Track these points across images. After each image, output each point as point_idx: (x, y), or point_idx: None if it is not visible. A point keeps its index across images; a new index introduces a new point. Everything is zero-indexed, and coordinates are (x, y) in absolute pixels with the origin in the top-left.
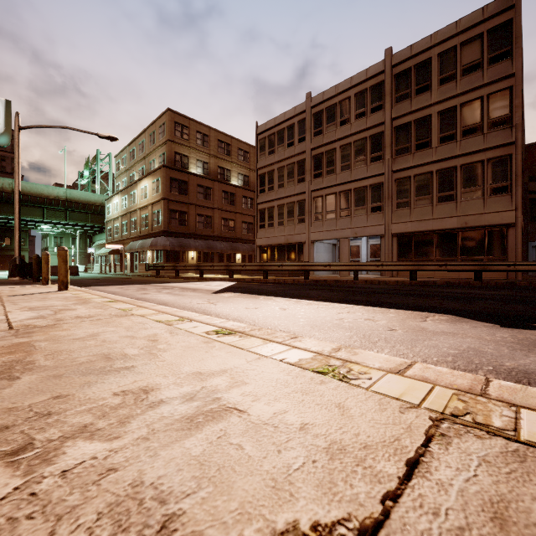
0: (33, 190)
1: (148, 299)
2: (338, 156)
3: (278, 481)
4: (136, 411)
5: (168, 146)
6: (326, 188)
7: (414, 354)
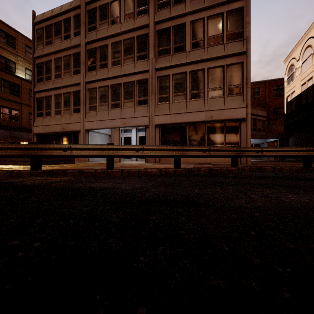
0: None
1: None
2: (110, 52)
3: None
4: None
5: None
6: (99, 80)
7: None
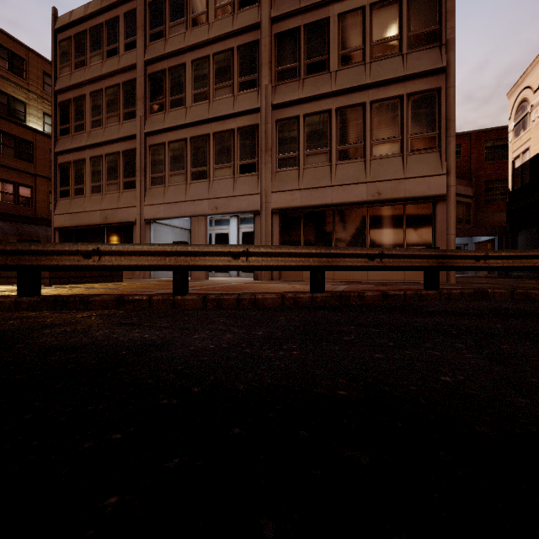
0: None
1: None
2: (189, 76)
3: None
4: None
5: None
6: (170, 129)
7: None
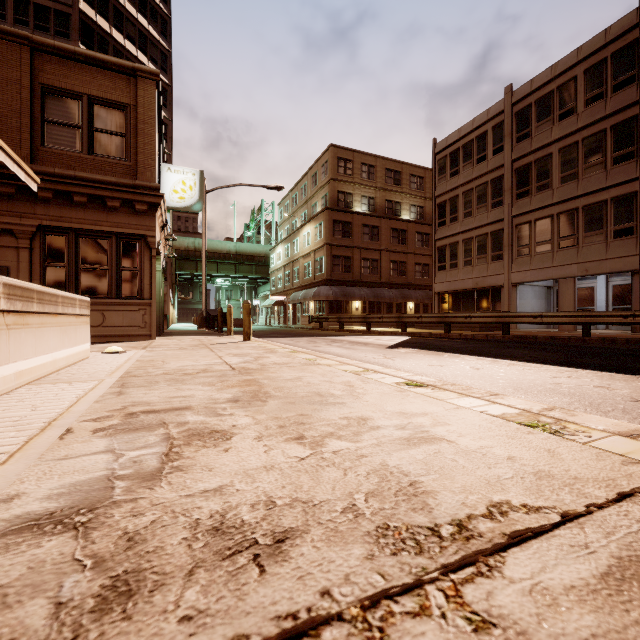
0: (210, 246)
1: (322, 351)
2: (556, 163)
3: (491, 481)
4: (363, 430)
5: (331, 185)
6: (535, 210)
7: None
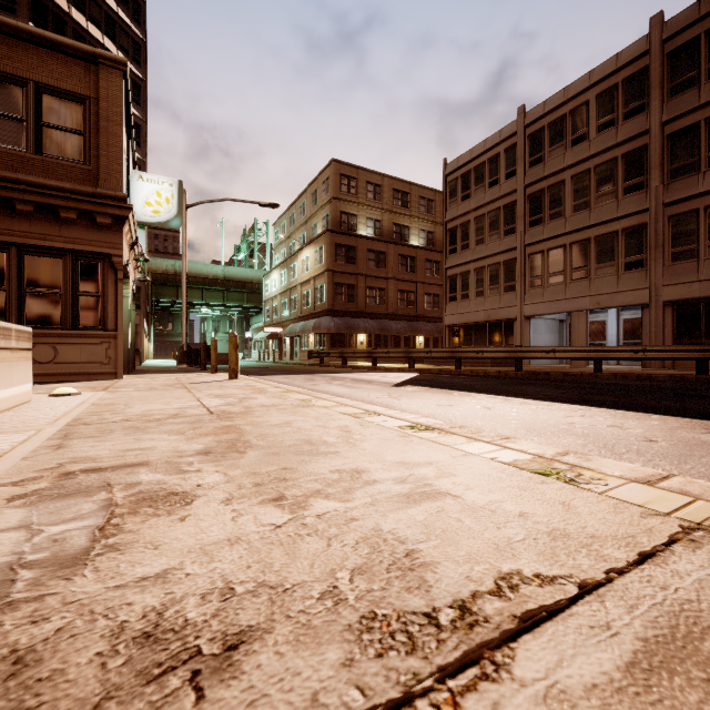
0: (194, 270)
1: (320, 391)
2: (569, 191)
3: (500, 546)
4: (356, 485)
5: (333, 205)
6: (548, 239)
7: (681, 472)
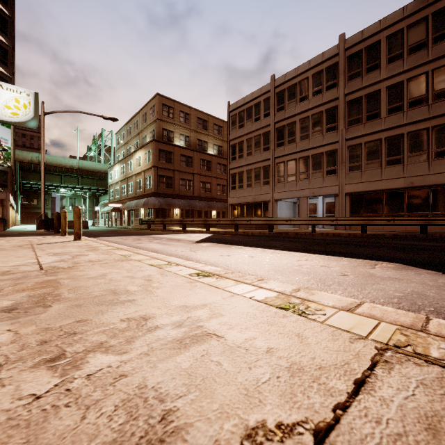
0: (54, 161)
1: (142, 247)
2: (298, 127)
3: (249, 391)
4: (139, 333)
5: (157, 123)
6: (287, 155)
7: (364, 296)
